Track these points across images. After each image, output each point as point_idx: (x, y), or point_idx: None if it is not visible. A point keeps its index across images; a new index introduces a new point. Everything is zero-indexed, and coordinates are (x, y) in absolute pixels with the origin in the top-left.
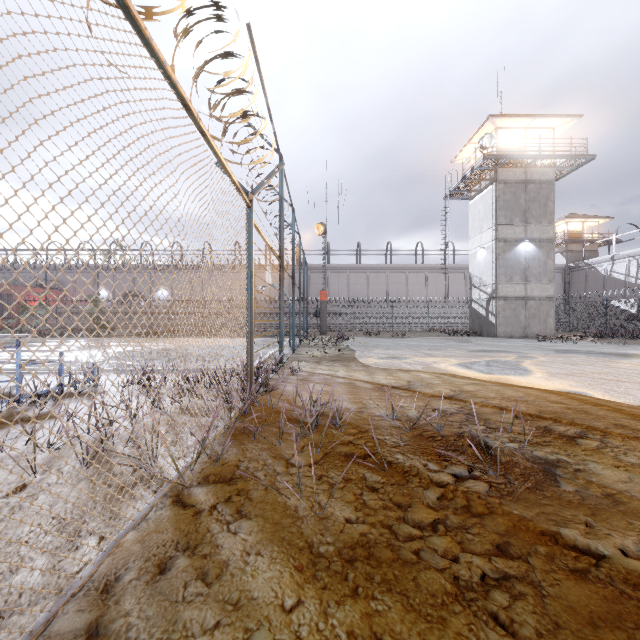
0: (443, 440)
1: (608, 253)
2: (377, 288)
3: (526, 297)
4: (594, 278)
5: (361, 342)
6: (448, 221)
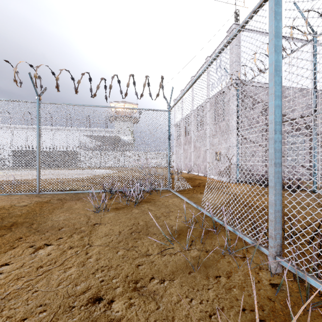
0: None
1: None
2: None
3: None
4: None
5: None
6: None
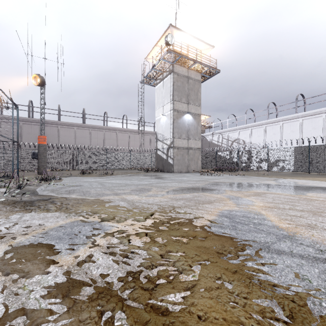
0: None
1: (209, 132)
2: (97, 141)
3: (188, 147)
4: (205, 142)
5: (65, 183)
6: (143, 94)
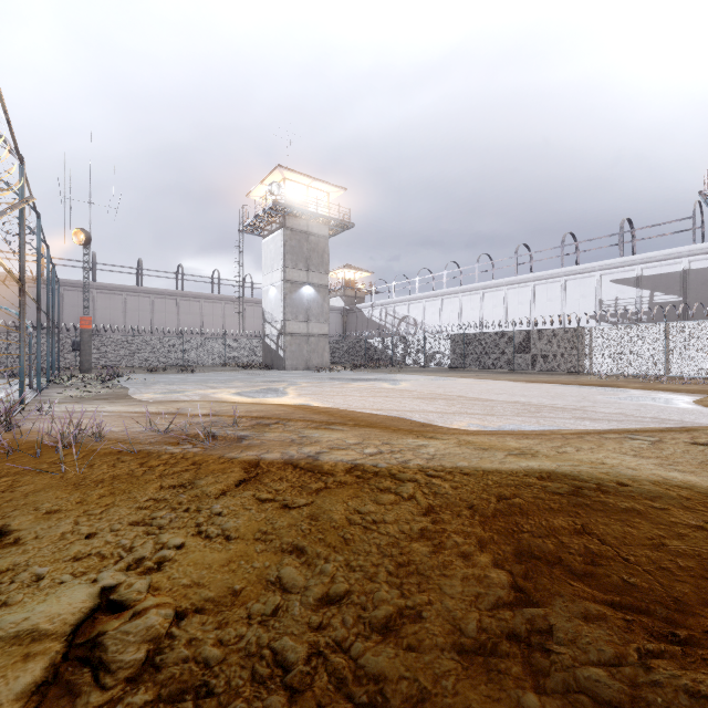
0: (186, 436)
1: (371, 301)
2: (165, 316)
3: (308, 334)
4: (362, 320)
5: (140, 379)
6: (242, 255)
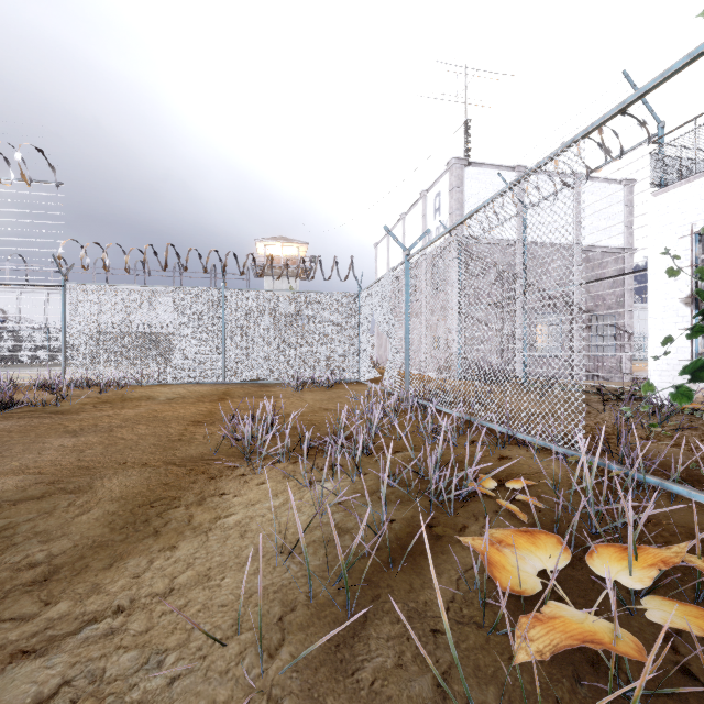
0: None
1: None
2: None
3: None
4: None
5: None
6: None
